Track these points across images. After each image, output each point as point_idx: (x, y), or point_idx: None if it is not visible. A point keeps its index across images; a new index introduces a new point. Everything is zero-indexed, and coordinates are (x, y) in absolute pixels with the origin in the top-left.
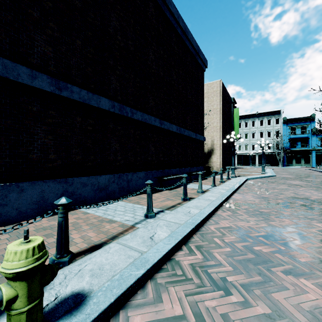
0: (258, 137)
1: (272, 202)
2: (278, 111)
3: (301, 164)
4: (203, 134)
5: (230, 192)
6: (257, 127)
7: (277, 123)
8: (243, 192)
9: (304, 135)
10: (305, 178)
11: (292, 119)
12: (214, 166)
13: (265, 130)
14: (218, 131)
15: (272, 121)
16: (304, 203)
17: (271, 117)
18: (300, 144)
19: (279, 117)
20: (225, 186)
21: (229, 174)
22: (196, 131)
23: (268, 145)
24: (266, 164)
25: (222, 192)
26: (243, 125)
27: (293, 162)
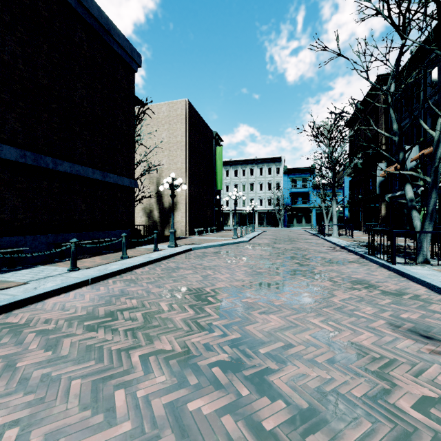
0: (257, 190)
1: (102, 310)
2: (279, 159)
3: (302, 225)
4: (133, 175)
5: (49, 289)
6: (256, 177)
7: (278, 172)
8: (111, 282)
9: (305, 189)
10: (279, 244)
11: (293, 169)
12: (178, 229)
13: (265, 181)
14: (183, 175)
15: (273, 170)
16: (171, 304)
17: (272, 165)
18: (301, 200)
19: (280, 166)
20: (94, 270)
21: (157, 242)
22: (110, 169)
23: (267, 200)
24: (267, 225)
25: (30, 291)
26: (240, 172)
27: (294, 222)
